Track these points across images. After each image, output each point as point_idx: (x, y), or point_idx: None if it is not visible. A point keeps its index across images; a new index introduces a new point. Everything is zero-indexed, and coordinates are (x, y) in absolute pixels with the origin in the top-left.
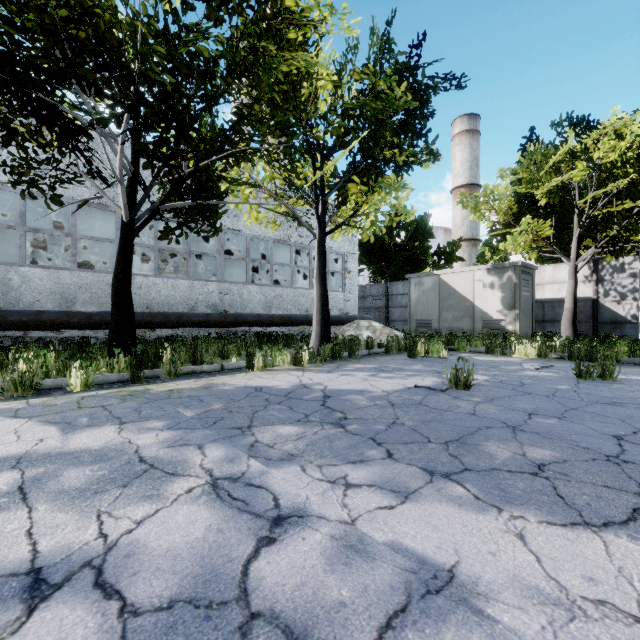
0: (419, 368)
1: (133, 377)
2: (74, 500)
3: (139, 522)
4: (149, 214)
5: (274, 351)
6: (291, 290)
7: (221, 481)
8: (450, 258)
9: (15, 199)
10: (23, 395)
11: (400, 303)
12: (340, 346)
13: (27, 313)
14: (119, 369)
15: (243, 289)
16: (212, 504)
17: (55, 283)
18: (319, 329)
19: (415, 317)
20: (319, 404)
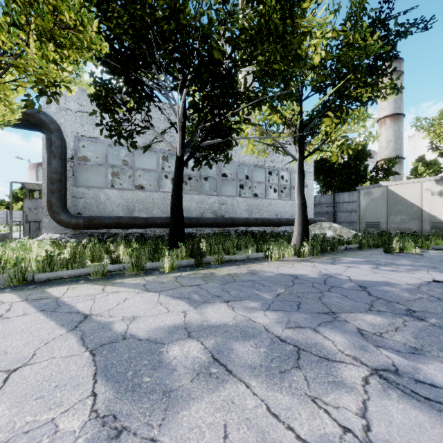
0: (409, 263)
1: (198, 263)
2: (272, 378)
3: (363, 416)
4: (193, 150)
5: (279, 246)
6: (265, 200)
7: (384, 373)
8: (387, 173)
9: (95, 148)
10: (137, 273)
11: (346, 209)
12: (326, 243)
13: (112, 218)
14: (181, 256)
15: (233, 200)
16: (411, 403)
17: (123, 199)
18: (300, 229)
19: (364, 220)
20: (366, 294)
